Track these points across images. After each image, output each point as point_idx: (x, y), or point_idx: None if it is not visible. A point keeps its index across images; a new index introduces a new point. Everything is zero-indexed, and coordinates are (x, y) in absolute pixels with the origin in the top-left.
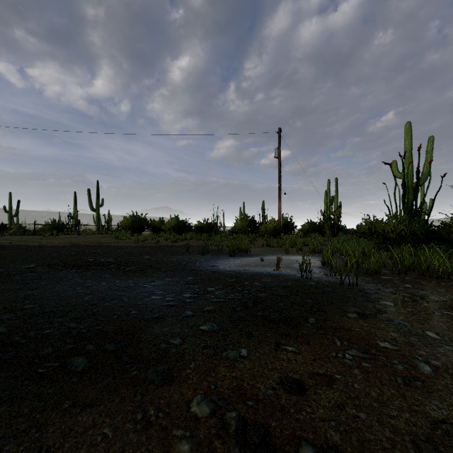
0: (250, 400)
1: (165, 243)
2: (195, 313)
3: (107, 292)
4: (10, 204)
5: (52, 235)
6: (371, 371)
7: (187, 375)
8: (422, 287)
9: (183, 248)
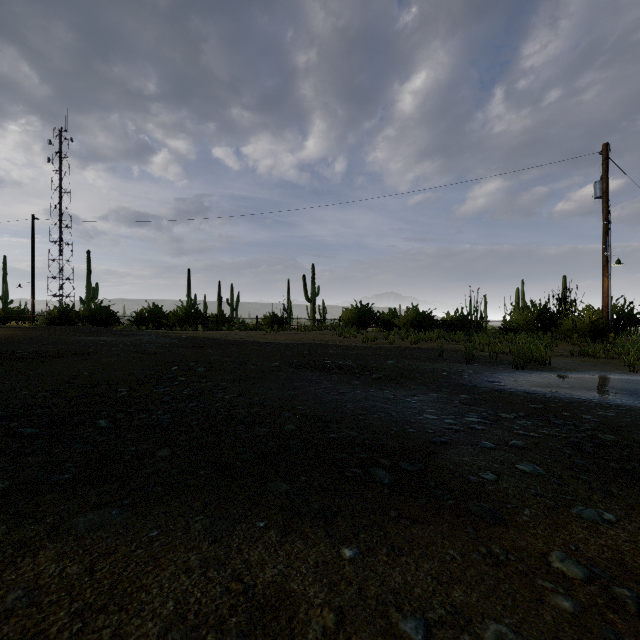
0: None
1: (402, 343)
2: (497, 446)
3: (366, 402)
4: (232, 296)
5: (273, 330)
6: None
7: (524, 522)
8: None
9: (431, 352)
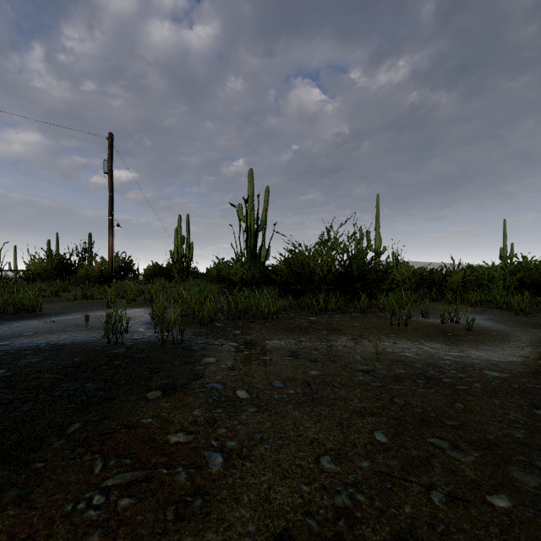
0: None
1: None
2: None
3: None
4: None
5: None
6: (129, 517)
7: None
8: (249, 332)
9: None
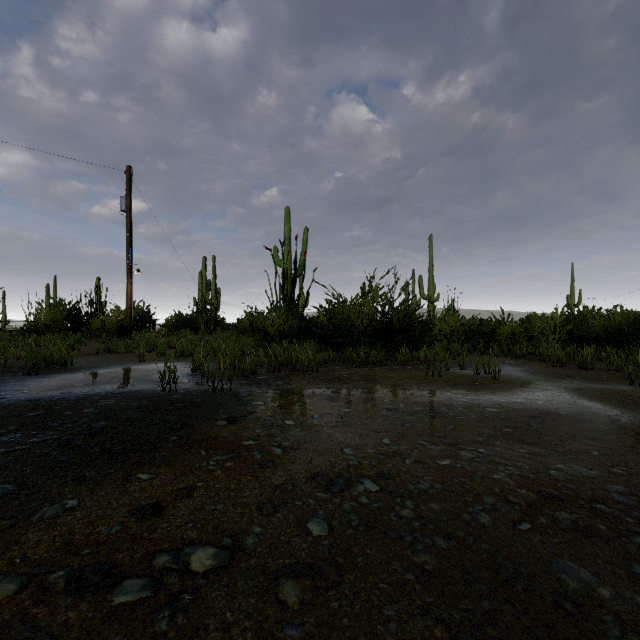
0: (87, 548)
1: None
2: None
3: None
4: None
5: None
6: (234, 468)
7: None
8: (291, 382)
9: None
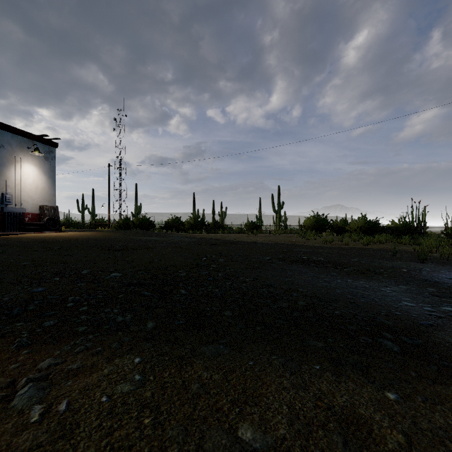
0: None
1: (355, 245)
2: None
3: (350, 289)
4: (221, 210)
5: (253, 233)
6: None
7: None
8: None
9: (383, 252)
